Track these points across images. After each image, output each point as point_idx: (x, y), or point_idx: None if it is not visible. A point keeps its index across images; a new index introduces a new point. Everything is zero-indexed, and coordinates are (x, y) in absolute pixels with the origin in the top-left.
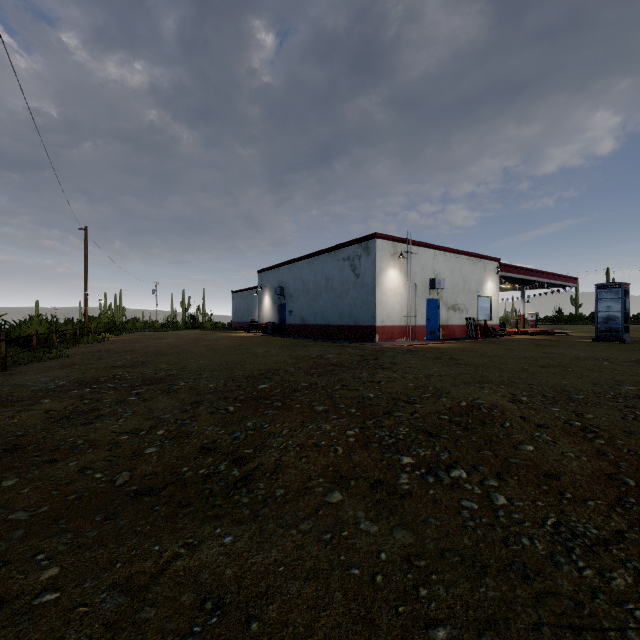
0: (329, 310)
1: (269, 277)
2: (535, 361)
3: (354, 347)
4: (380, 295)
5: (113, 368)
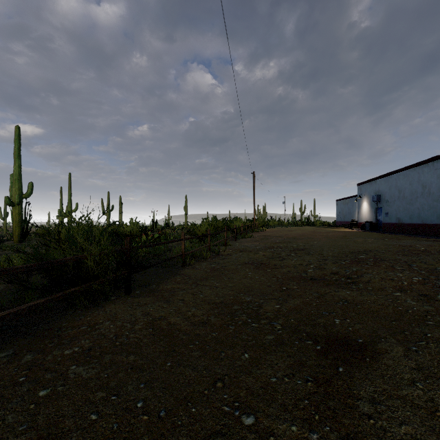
0: (425, 211)
1: (367, 188)
2: None
3: None
4: None
5: (276, 243)
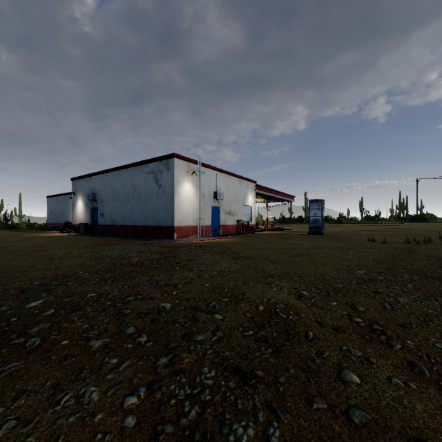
0: (136, 213)
1: (82, 184)
2: (288, 251)
3: (156, 244)
4: (178, 202)
5: None
